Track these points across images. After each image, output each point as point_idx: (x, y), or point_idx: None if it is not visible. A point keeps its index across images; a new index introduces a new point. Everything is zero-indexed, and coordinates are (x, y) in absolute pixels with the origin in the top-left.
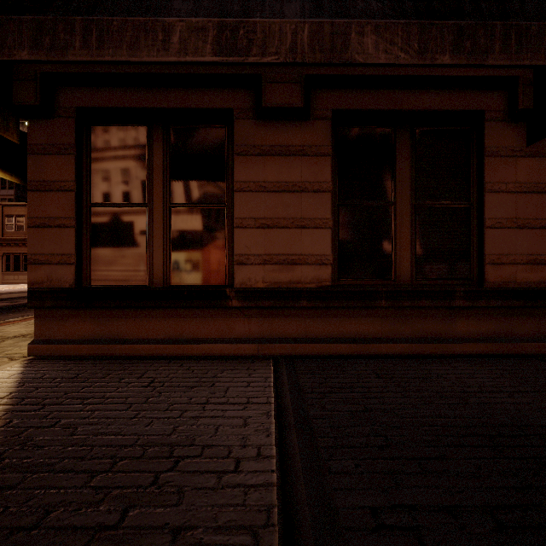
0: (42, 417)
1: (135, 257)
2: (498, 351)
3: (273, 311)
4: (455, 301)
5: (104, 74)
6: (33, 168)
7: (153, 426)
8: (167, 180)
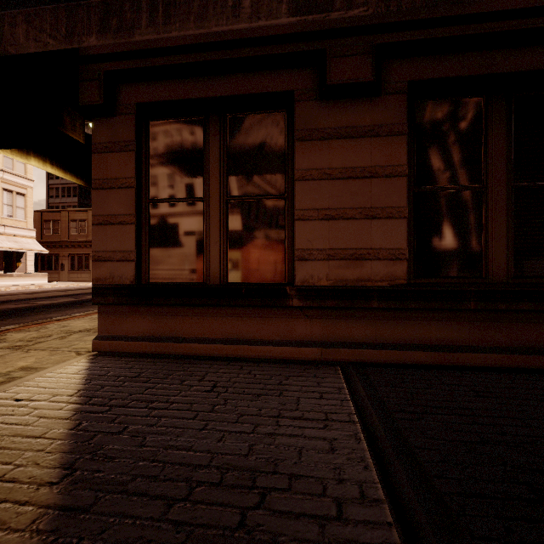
0: (109, 421)
1: (192, 253)
2: None
3: (338, 312)
4: None
5: (163, 67)
6: (97, 167)
7: (226, 441)
8: (224, 172)
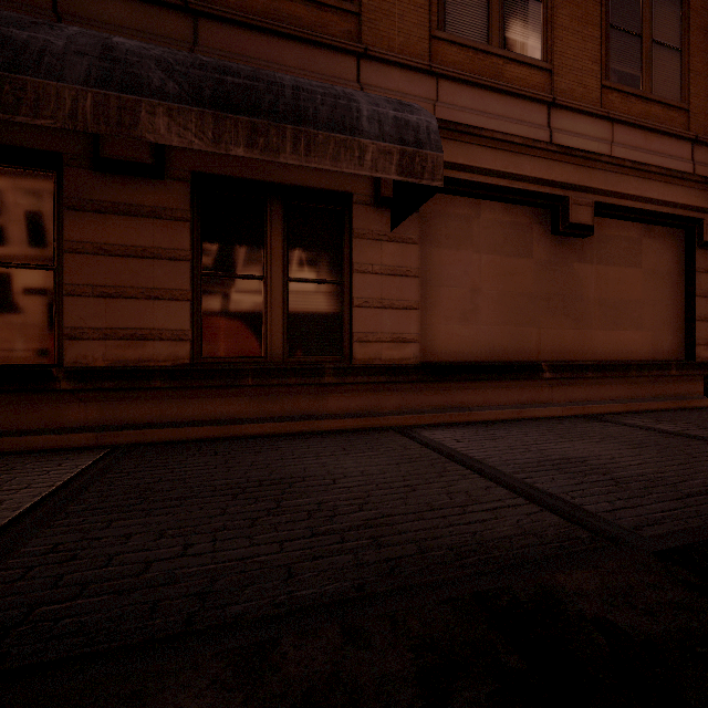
0: None
1: None
2: (365, 426)
3: (119, 394)
4: (324, 378)
5: None
6: None
7: None
8: None
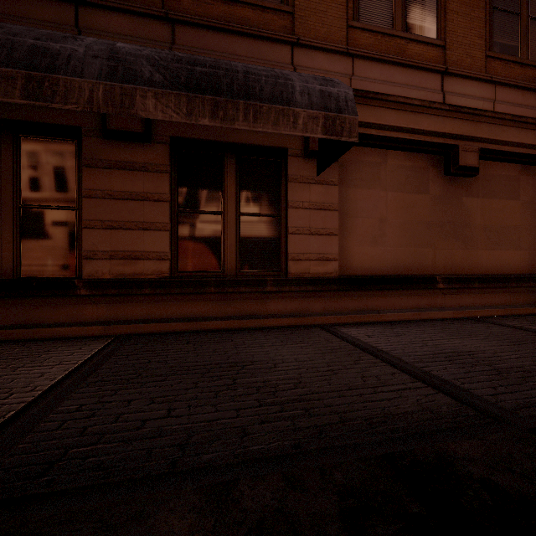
0: None
1: None
2: (297, 323)
3: (120, 298)
4: (266, 287)
5: None
6: None
7: None
8: (17, 183)
